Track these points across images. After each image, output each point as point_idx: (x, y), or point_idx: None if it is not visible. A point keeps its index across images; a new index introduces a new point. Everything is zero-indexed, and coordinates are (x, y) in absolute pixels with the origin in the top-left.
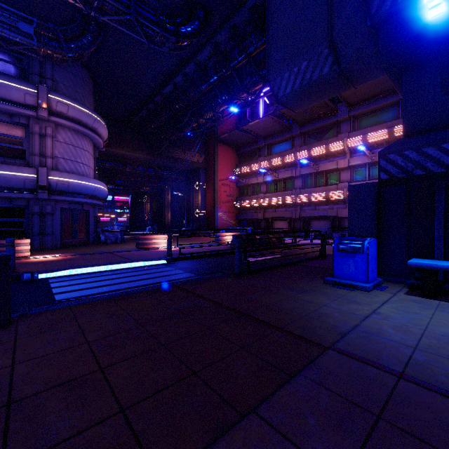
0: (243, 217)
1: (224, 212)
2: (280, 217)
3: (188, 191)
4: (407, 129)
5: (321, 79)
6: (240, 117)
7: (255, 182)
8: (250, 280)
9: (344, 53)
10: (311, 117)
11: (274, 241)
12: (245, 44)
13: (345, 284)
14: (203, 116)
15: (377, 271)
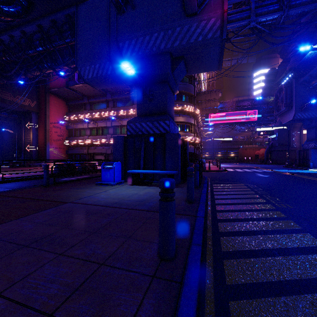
0: (72, 152)
1: (55, 148)
2: (99, 153)
3: (19, 129)
4: (138, 113)
5: (107, 76)
6: (70, 78)
7: (81, 127)
8: (52, 187)
9: (116, 68)
10: (118, 91)
11: (89, 168)
12: (64, 35)
13: (104, 184)
14: (31, 72)
15: (124, 177)
